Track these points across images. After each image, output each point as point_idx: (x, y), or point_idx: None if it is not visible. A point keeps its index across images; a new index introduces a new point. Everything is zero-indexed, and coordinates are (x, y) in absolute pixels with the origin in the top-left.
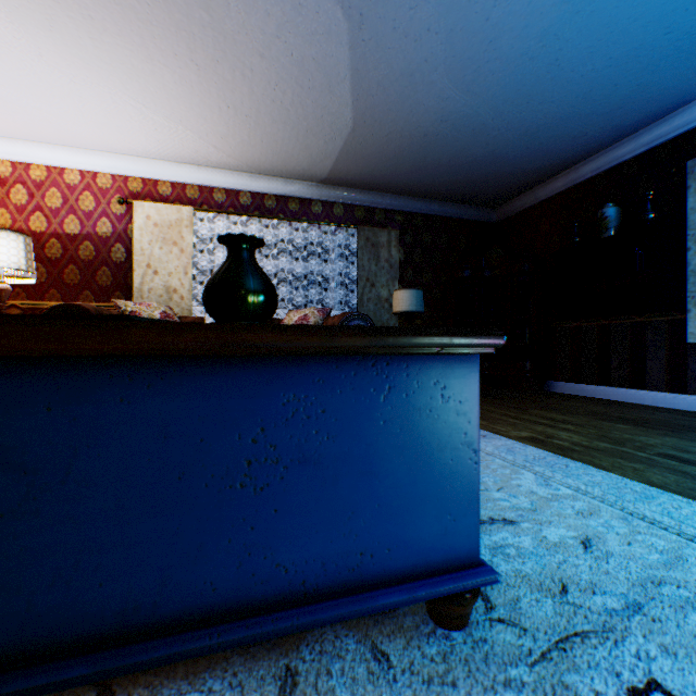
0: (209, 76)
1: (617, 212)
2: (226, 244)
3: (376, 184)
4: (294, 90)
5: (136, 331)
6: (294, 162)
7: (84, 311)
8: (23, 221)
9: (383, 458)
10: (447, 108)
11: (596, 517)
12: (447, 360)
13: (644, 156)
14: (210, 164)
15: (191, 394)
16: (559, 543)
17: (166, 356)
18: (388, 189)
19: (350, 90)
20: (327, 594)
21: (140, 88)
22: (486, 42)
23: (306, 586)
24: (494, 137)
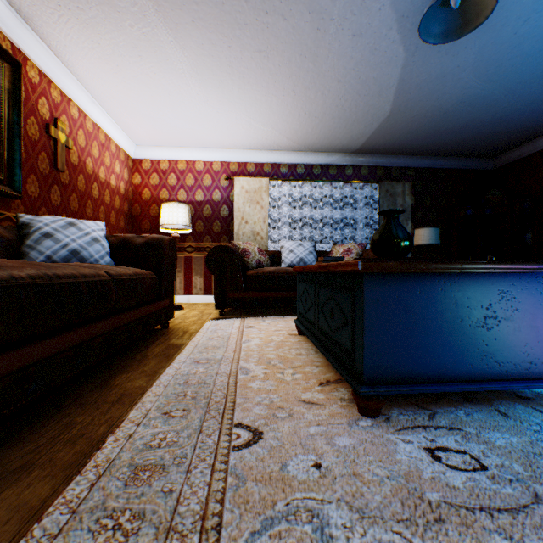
0: (299, 98)
1: None
2: (384, 214)
3: (395, 150)
4: (353, 98)
5: (454, 263)
6: (337, 142)
7: (229, 249)
8: (174, 195)
9: (540, 320)
10: (467, 93)
11: None
12: None
13: None
14: (279, 149)
15: (464, 288)
16: None
17: (455, 273)
18: (403, 152)
19: (394, 92)
20: (515, 378)
21: (255, 110)
22: (510, 48)
23: (506, 373)
24: (503, 108)
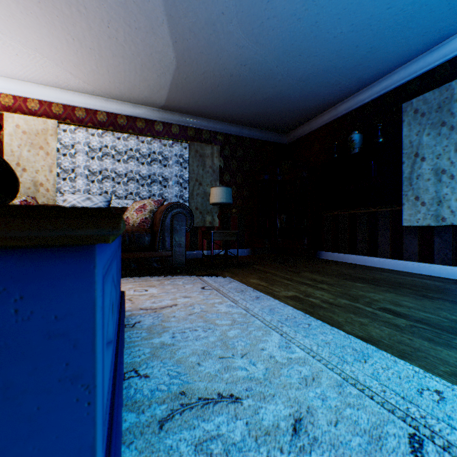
0: (50, 9)
1: (360, 137)
2: None
3: (202, 112)
4: (124, 29)
5: None
6: (137, 91)
7: None
8: None
9: None
10: (244, 54)
11: (317, 384)
12: (29, 255)
13: (377, 100)
14: (71, 88)
15: None
16: (273, 425)
17: None
18: (211, 116)
19: (169, 33)
20: None
21: None
22: (265, 2)
23: None
24: (279, 80)
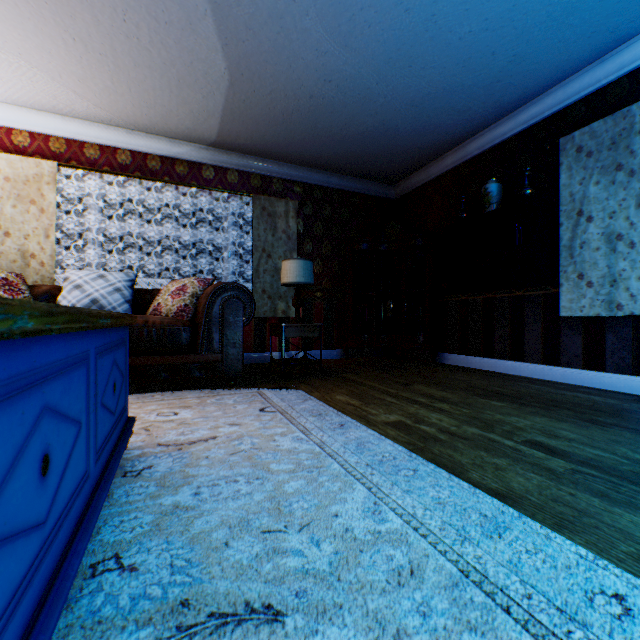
0: None
1: (498, 188)
2: None
3: (271, 151)
4: (149, 24)
5: None
6: (175, 119)
7: None
8: None
9: None
10: (328, 65)
11: (418, 582)
12: None
13: (523, 134)
14: (77, 115)
15: None
16: None
17: None
18: (285, 158)
19: (216, 31)
20: None
21: None
22: None
23: None
24: (382, 105)
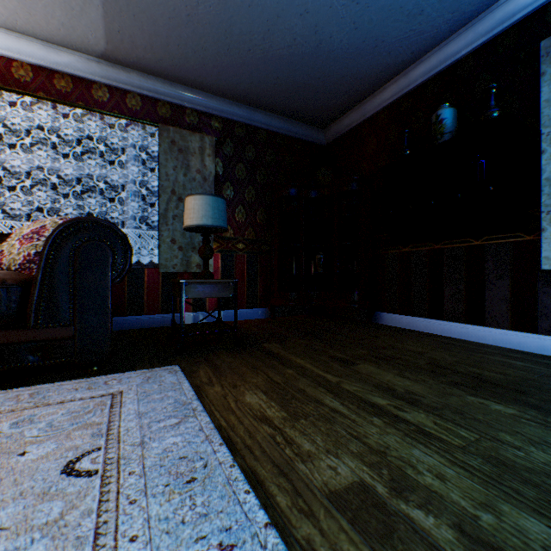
0: None
1: (454, 114)
2: None
3: (181, 71)
4: None
5: None
6: (39, 5)
7: None
8: None
9: None
10: None
11: None
12: None
13: (483, 48)
14: None
15: None
16: None
17: None
18: (199, 84)
19: None
20: None
21: None
22: None
23: None
24: None
